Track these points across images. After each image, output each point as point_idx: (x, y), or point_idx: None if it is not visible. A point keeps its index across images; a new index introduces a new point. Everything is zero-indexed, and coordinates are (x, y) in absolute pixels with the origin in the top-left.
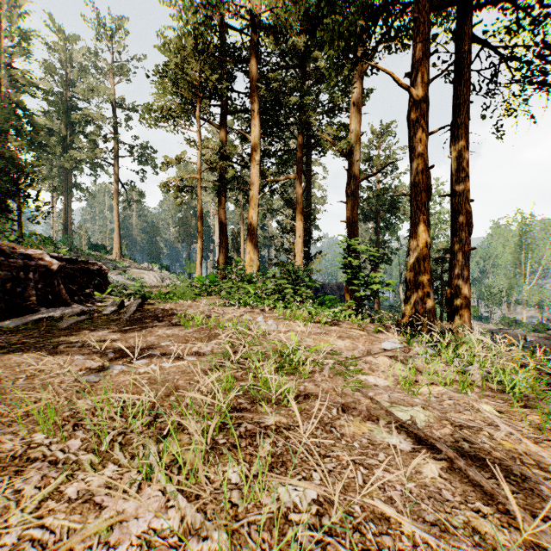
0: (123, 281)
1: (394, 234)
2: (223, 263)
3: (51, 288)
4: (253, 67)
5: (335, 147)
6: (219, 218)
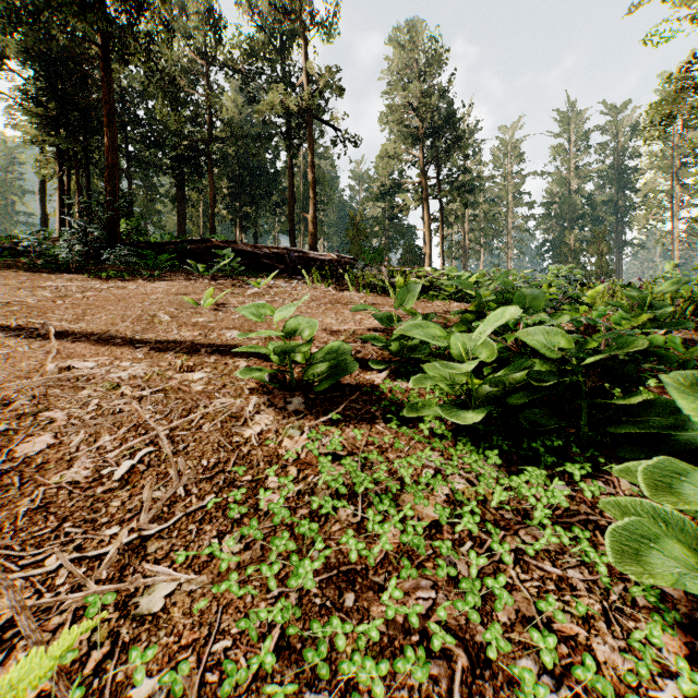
0: None
1: None
2: None
3: None
4: None
5: None
6: None
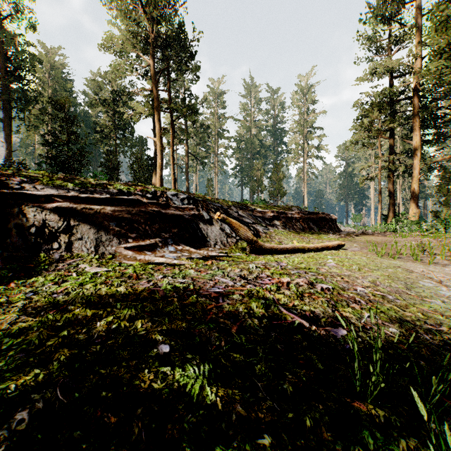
0: None
1: None
2: (391, 216)
3: (336, 226)
4: (415, 102)
5: None
6: (389, 190)
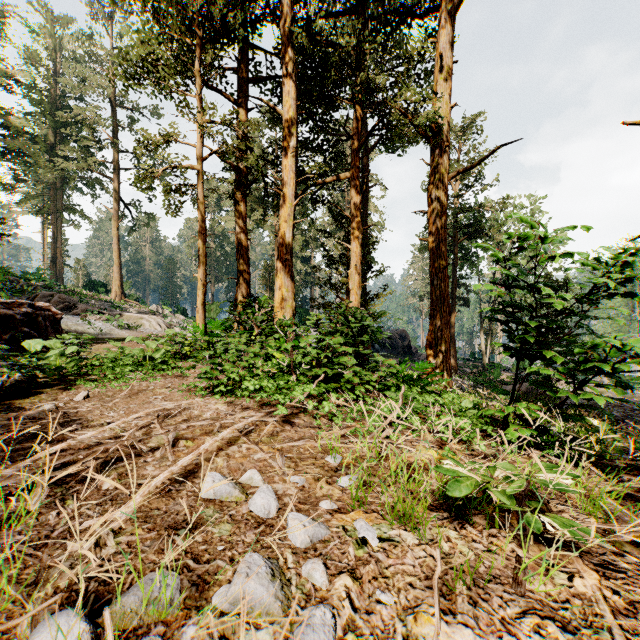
0: (110, 330)
1: (476, 267)
2: (242, 305)
3: None
4: (286, 4)
5: (412, 124)
6: (237, 237)
